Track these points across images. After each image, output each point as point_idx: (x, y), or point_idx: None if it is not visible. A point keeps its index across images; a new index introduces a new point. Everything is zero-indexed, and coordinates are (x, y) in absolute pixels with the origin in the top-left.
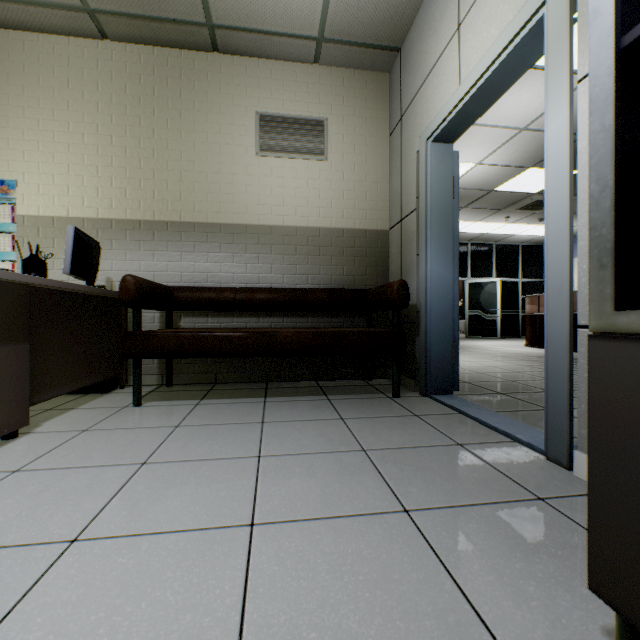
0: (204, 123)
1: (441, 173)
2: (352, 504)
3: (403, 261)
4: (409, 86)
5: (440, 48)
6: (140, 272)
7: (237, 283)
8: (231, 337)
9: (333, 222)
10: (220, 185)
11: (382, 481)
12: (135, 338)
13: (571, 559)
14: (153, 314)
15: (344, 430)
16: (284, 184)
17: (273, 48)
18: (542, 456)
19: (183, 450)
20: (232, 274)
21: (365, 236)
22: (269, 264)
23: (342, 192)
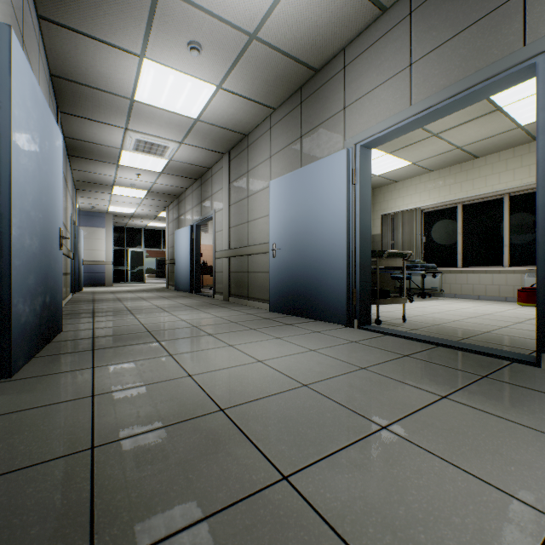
0: None
1: (70, 233)
2: None
3: None
4: None
5: None
6: None
7: None
8: None
9: None
10: None
11: None
12: None
13: None
14: None
15: None
16: None
17: None
18: None
19: None
20: None
21: None
22: None
23: None
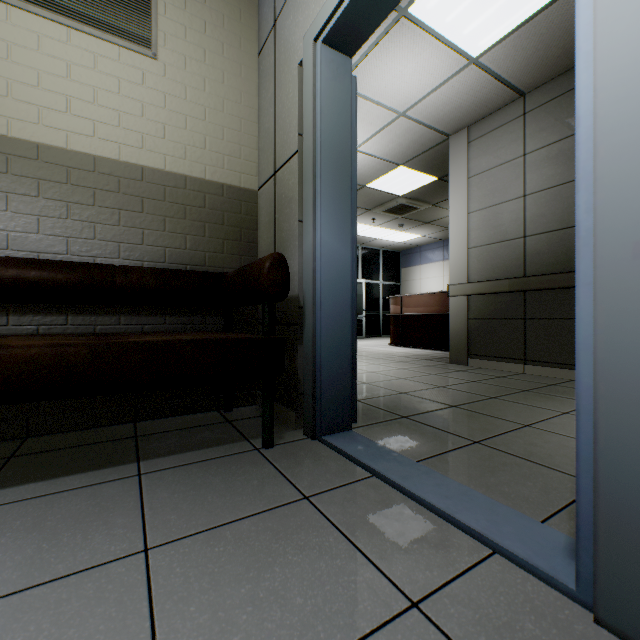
0: None
1: (336, 96)
2: None
3: (278, 232)
4: None
5: None
6: None
7: None
8: None
9: (168, 162)
10: None
11: None
12: None
13: None
14: None
15: (133, 617)
16: (69, 74)
17: None
18: (576, 606)
19: None
20: None
21: (222, 193)
22: (33, 215)
23: (184, 117)
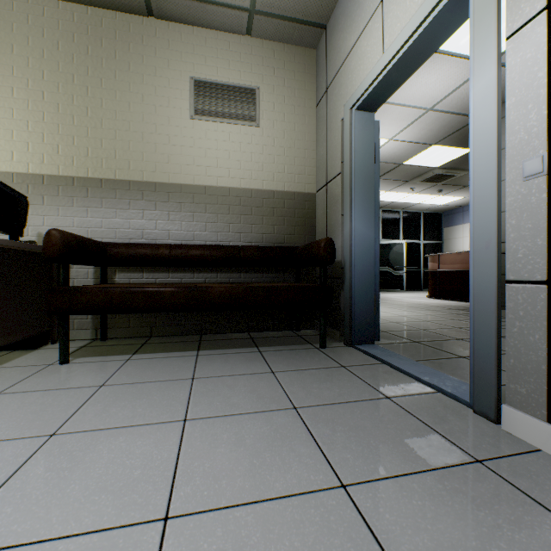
0: (139, 84)
1: (364, 139)
2: (284, 480)
3: (329, 221)
4: (334, 59)
5: (364, 21)
6: (73, 228)
7: (172, 240)
8: (162, 292)
9: (264, 184)
10: (155, 145)
11: (315, 446)
12: (60, 294)
13: (532, 546)
14: (87, 269)
15: (275, 385)
16: (218, 147)
17: (207, 16)
18: (468, 408)
19: (102, 415)
20: (167, 231)
21: (294, 198)
22: (203, 222)
23: (273, 157)
